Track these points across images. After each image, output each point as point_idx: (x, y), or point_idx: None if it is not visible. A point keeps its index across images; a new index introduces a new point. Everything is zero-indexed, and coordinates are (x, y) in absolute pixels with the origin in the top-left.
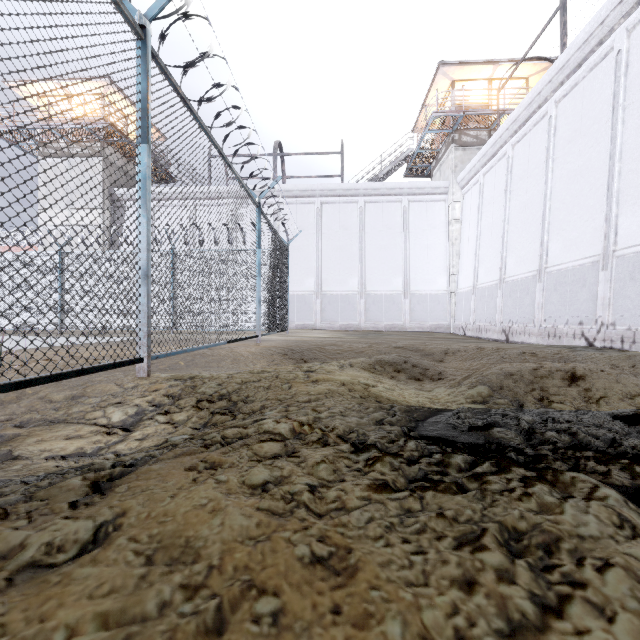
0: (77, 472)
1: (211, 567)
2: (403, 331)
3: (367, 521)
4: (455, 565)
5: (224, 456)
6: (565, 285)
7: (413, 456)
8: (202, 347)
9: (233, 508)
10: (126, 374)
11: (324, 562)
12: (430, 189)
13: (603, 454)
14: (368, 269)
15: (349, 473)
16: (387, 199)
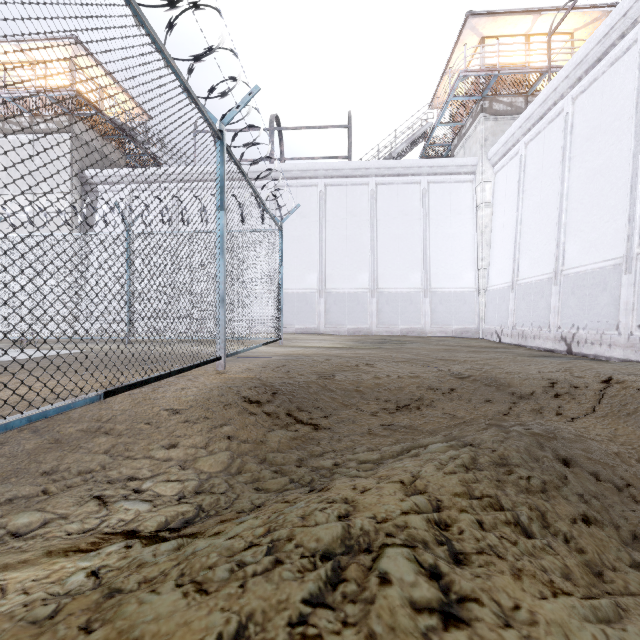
0: None
1: None
2: (423, 336)
3: None
4: None
5: None
6: None
7: None
8: None
9: None
10: None
11: None
12: (454, 167)
13: None
14: (381, 263)
15: None
16: (403, 180)
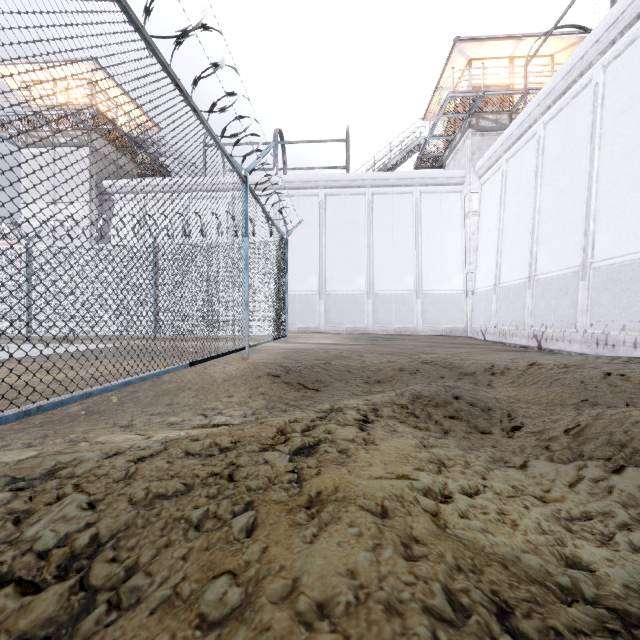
0: None
1: None
2: (415, 334)
3: None
4: None
5: None
6: (620, 283)
7: None
8: (133, 380)
9: None
10: None
11: None
12: (444, 179)
13: None
14: (376, 267)
15: None
16: (397, 190)
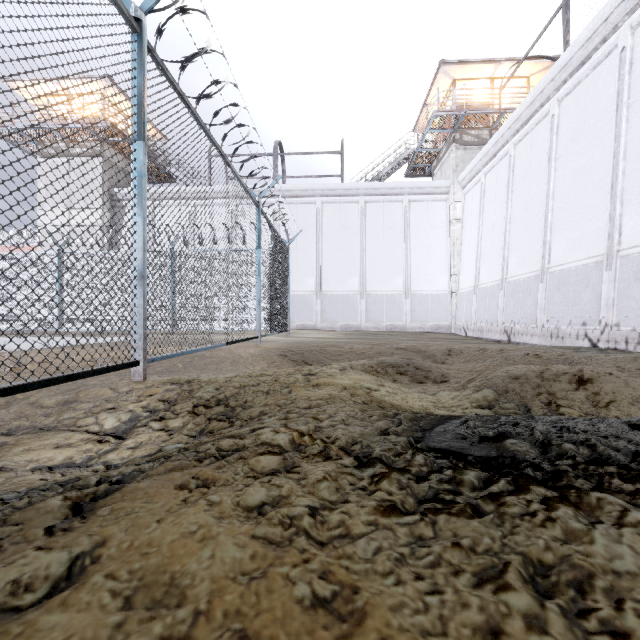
0: (59, 489)
1: (197, 613)
2: (404, 331)
3: (374, 552)
4: (477, 609)
5: (218, 472)
6: (568, 285)
7: (422, 472)
8: (200, 349)
9: (225, 536)
10: (121, 377)
11: (327, 605)
12: (431, 189)
13: (627, 470)
14: (369, 269)
15: (353, 492)
16: (388, 199)
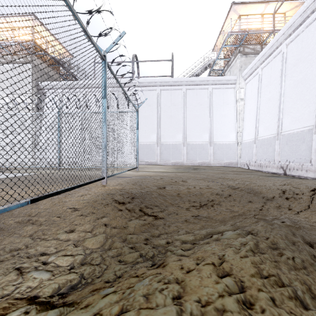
0: None
1: None
2: (209, 166)
3: None
4: None
5: None
6: None
7: None
8: None
9: None
10: None
11: None
12: (225, 81)
13: None
14: (188, 129)
15: None
16: (199, 87)
